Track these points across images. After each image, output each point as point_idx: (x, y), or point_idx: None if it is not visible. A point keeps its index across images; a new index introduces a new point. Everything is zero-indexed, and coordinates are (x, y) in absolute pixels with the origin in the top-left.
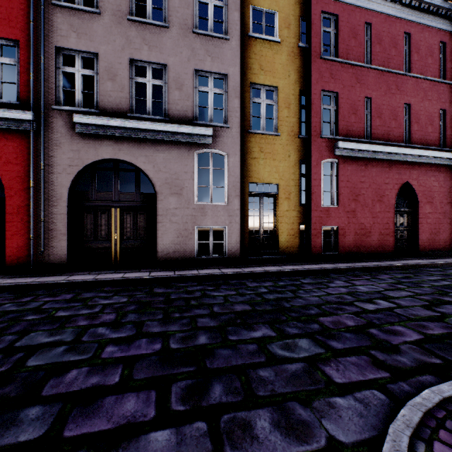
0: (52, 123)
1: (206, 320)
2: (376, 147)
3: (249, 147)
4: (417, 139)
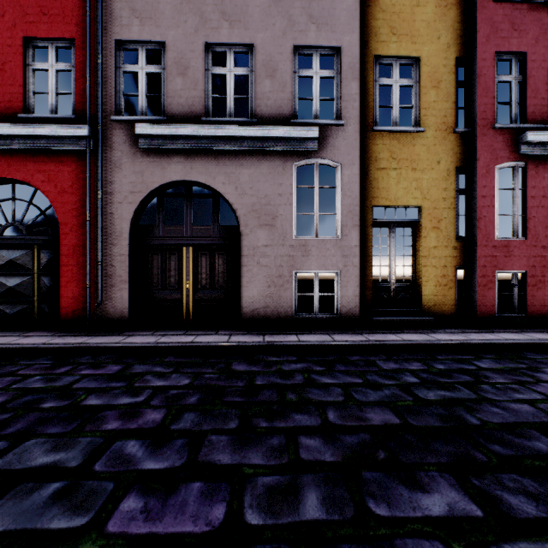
0: (111, 138)
1: (316, 443)
2: None
3: (374, 152)
4: None
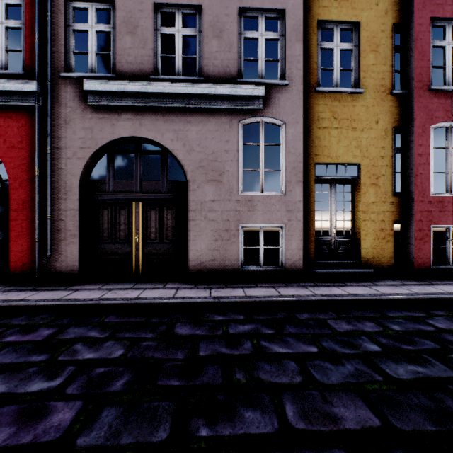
0: (61, 95)
1: None
2: None
3: (316, 112)
4: None
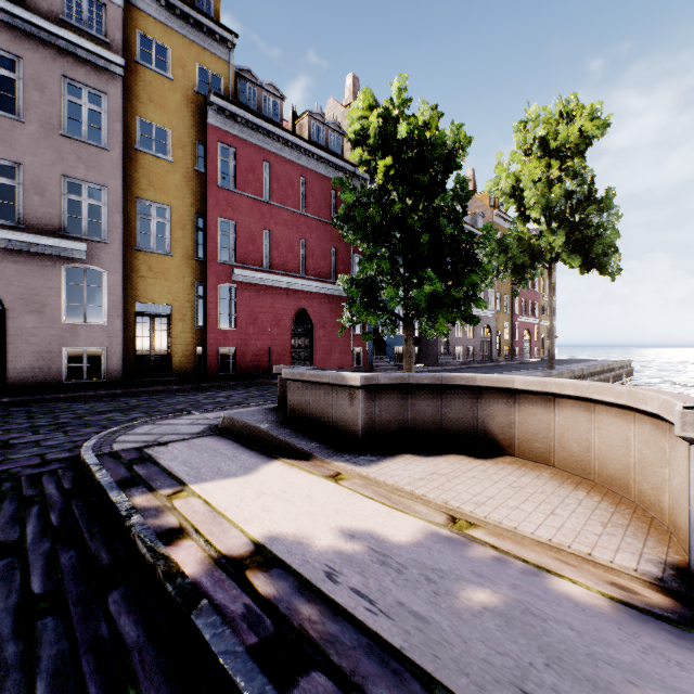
0: None
1: (69, 415)
2: (272, 276)
3: (136, 265)
4: (312, 271)
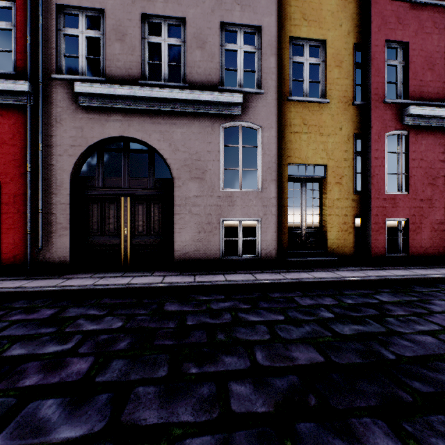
0: (52, 95)
1: (246, 390)
2: None
3: (288, 118)
4: None
